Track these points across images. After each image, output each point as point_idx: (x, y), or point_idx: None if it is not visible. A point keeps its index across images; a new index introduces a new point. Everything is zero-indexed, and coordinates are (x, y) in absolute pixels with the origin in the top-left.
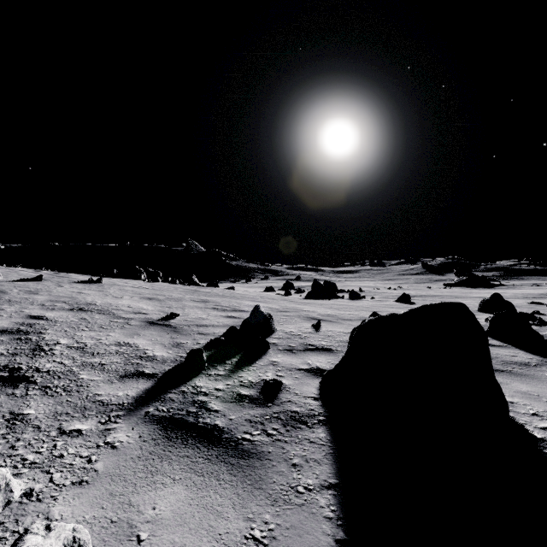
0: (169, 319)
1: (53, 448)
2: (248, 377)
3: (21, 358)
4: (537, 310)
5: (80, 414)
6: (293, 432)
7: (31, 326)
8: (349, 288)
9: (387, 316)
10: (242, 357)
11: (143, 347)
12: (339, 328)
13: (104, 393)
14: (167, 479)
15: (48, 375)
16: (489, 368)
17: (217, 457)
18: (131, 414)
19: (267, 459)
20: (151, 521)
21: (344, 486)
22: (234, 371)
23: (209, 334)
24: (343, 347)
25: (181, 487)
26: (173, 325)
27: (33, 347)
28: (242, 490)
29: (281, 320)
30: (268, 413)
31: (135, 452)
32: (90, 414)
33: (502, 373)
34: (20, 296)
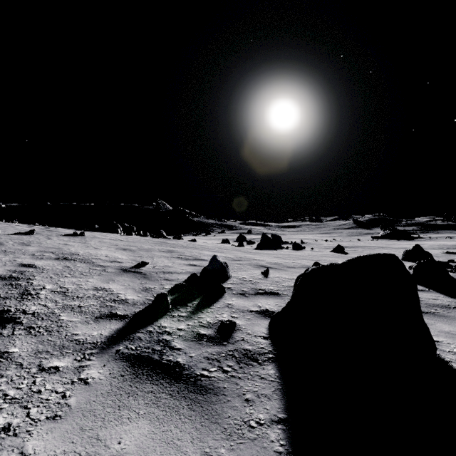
0: (140, 267)
1: (32, 384)
2: (206, 318)
3: (11, 301)
4: (452, 259)
5: (59, 352)
6: (246, 369)
7: (21, 273)
8: (292, 240)
9: (328, 266)
10: (201, 300)
11: (116, 291)
12: (285, 275)
13: (81, 333)
14: (132, 414)
15: (33, 317)
16: (418, 312)
17: (178, 393)
18: (103, 352)
19: (223, 394)
20: (116, 455)
21: (292, 421)
22: (195, 312)
23: (174, 280)
24: (288, 291)
25: (145, 422)
26: (143, 272)
27: (22, 291)
28: (200, 424)
29: (235, 267)
30: (224, 351)
31: (105, 388)
32: (67, 352)
33: (427, 314)
34: (14, 247)
